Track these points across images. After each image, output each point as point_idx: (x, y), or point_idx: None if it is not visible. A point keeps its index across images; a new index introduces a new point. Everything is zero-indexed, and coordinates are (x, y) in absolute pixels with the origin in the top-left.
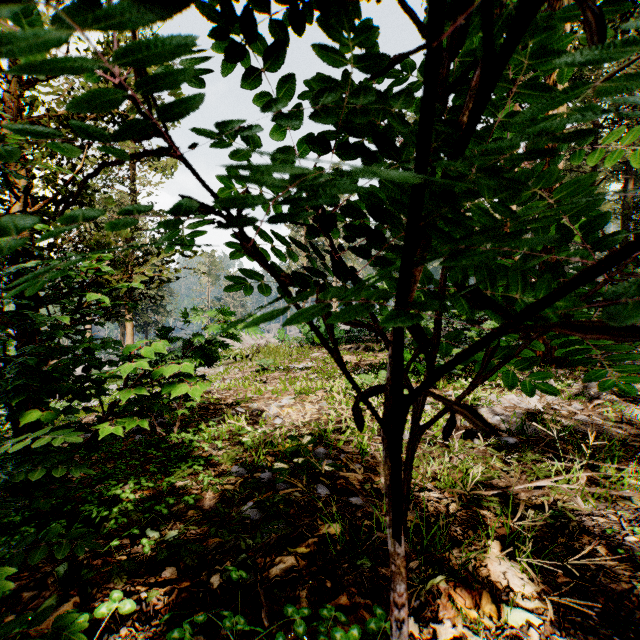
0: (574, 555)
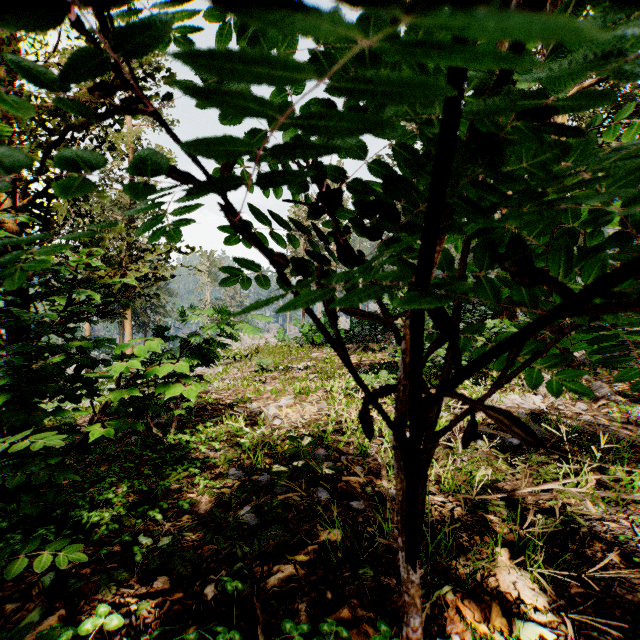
0: (586, 563)
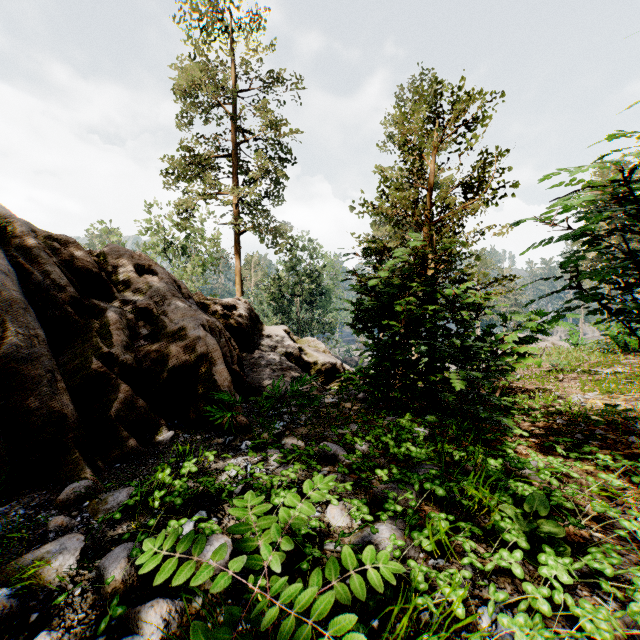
0: None
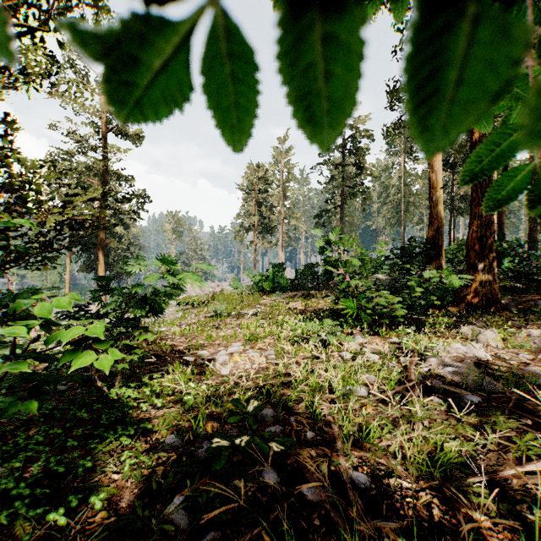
0: None
